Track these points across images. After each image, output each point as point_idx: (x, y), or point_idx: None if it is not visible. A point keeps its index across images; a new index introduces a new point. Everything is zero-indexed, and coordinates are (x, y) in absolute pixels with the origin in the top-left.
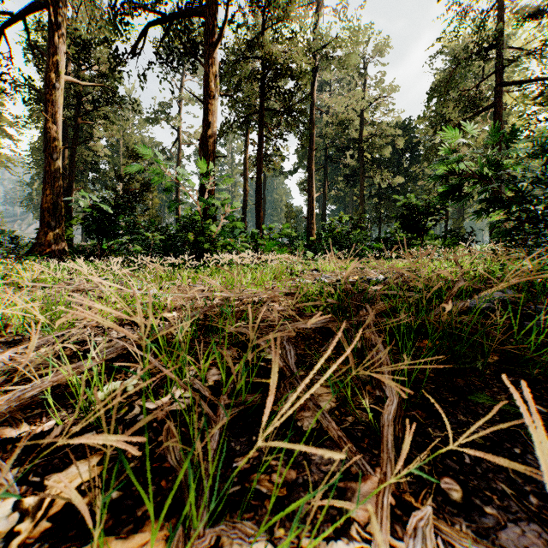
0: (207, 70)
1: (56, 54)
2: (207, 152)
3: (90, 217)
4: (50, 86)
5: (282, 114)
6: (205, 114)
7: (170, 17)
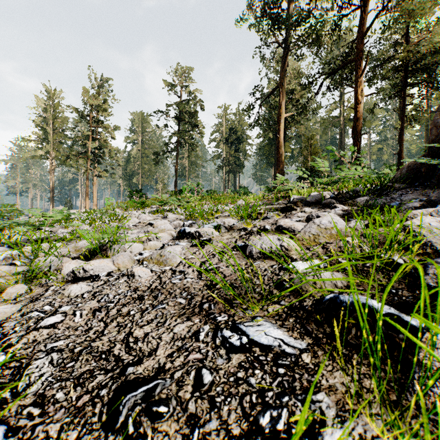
0: (356, 90)
1: (281, 107)
2: (356, 134)
3: (298, 178)
4: (279, 122)
5: (421, 84)
6: (355, 114)
7: (335, 72)
